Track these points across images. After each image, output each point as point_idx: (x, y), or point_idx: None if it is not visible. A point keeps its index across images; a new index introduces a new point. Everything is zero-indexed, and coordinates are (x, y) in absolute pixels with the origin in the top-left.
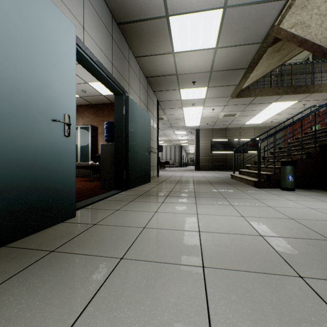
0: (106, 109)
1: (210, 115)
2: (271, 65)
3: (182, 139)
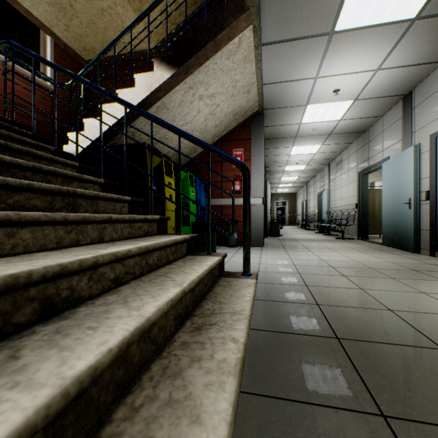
0: None
1: None
2: None
3: None
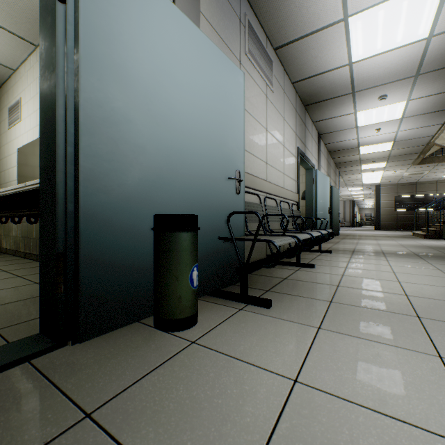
0: None
1: (392, 175)
2: None
3: (356, 194)
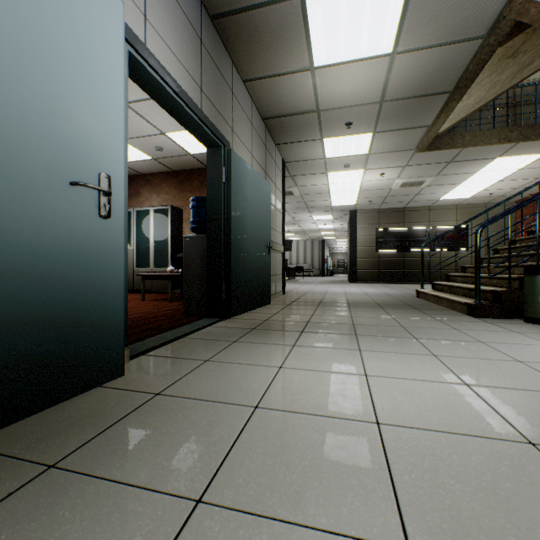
0: (196, 179)
1: (376, 184)
2: (497, 85)
3: (325, 228)
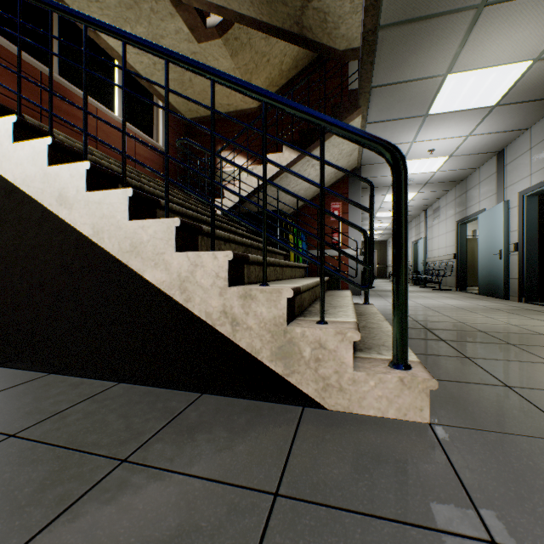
0: None
1: None
2: None
3: None
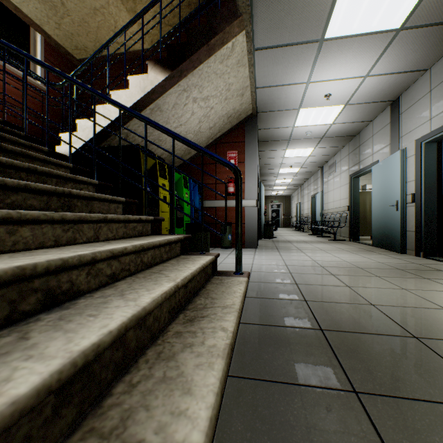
0: None
1: None
2: None
3: None
